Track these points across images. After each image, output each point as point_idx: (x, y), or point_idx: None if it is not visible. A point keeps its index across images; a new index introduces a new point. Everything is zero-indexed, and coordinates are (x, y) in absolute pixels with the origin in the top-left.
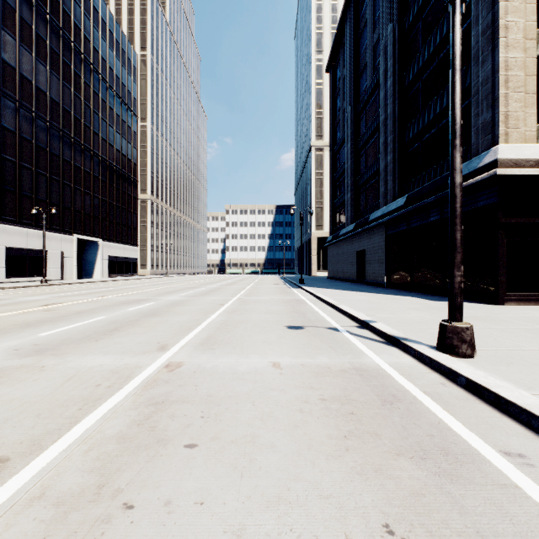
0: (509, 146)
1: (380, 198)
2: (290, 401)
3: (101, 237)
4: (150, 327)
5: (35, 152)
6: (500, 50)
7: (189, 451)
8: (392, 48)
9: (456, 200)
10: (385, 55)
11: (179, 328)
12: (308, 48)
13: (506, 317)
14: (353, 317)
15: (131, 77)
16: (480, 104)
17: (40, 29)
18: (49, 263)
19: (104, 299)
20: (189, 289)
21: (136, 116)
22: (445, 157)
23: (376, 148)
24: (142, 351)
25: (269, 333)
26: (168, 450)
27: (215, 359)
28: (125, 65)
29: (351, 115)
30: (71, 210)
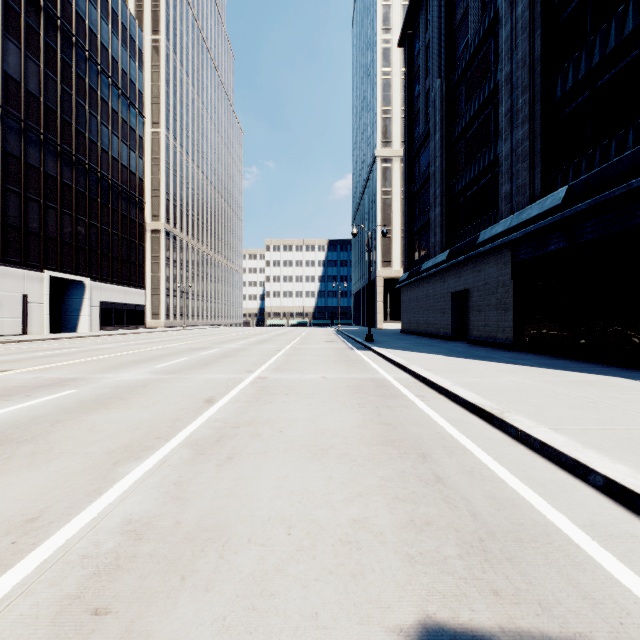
0: None
1: (499, 204)
2: None
3: (89, 275)
4: None
5: None
6: None
7: None
8: None
9: None
10: None
11: None
12: (371, 28)
13: None
14: None
15: (136, 63)
16: None
17: None
18: (1, 310)
19: None
20: (188, 352)
21: (142, 116)
22: None
23: (487, 130)
24: None
25: None
26: None
27: None
28: (126, 45)
29: (441, 92)
30: (39, 237)
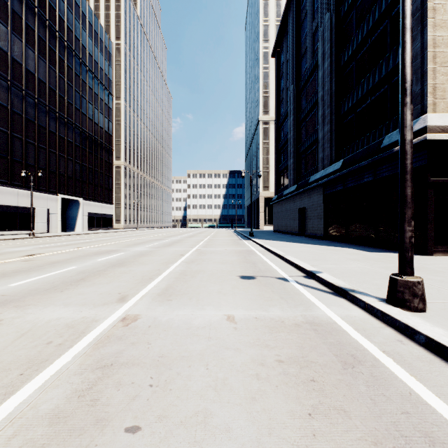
0: (436, 115)
1: (318, 163)
2: (246, 363)
3: (82, 196)
4: (114, 277)
5: (25, 124)
6: (429, 30)
7: (129, 438)
8: (329, 33)
9: (407, 157)
10: (323, 40)
11: (141, 278)
12: (256, 38)
13: (439, 267)
14: (299, 268)
15: (108, 62)
16: None
17: (29, 19)
18: (37, 218)
19: (80, 250)
20: (154, 241)
21: (111, 95)
22: (377, 127)
23: (315, 120)
24: (102, 303)
25: (224, 283)
26: (105, 436)
27: (171, 311)
28: (102, 52)
29: (293, 93)
30: (56, 174)
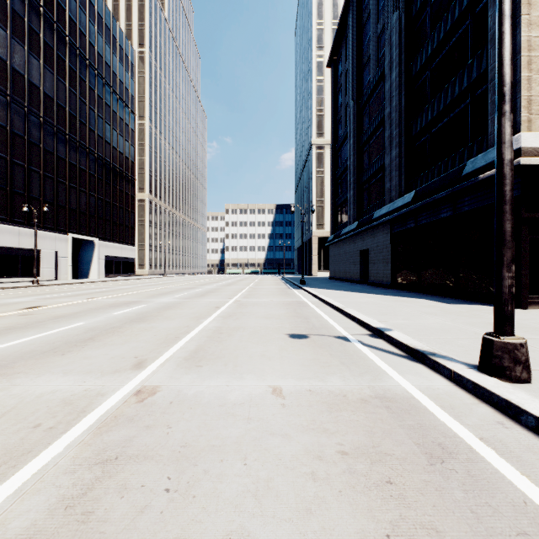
0: (532, 134)
1: (384, 195)
2: (298, 456)
3: (97, 236)
4: (132, 335)
5: (28, 148)
6: (522, 29)
7: None
8: (397, 37)
9: (506, 182)
10: (390, 45)
11: (165, 337)
12: (309, 44)
13: (537, 323)
14: (363, 324)
15: (129, 73)
16: None
17: (33, 21)
18: (42, 262)
19: (92, 301)
20: (185, 290)
21: (133, 113)
22: (457, 150)
23: (381, 143)
24: (113, 370)
25: (269, 343)
26: None
27: (200, 381)
28: (122, 61)
29: (354, 110)
30: (65, 209)
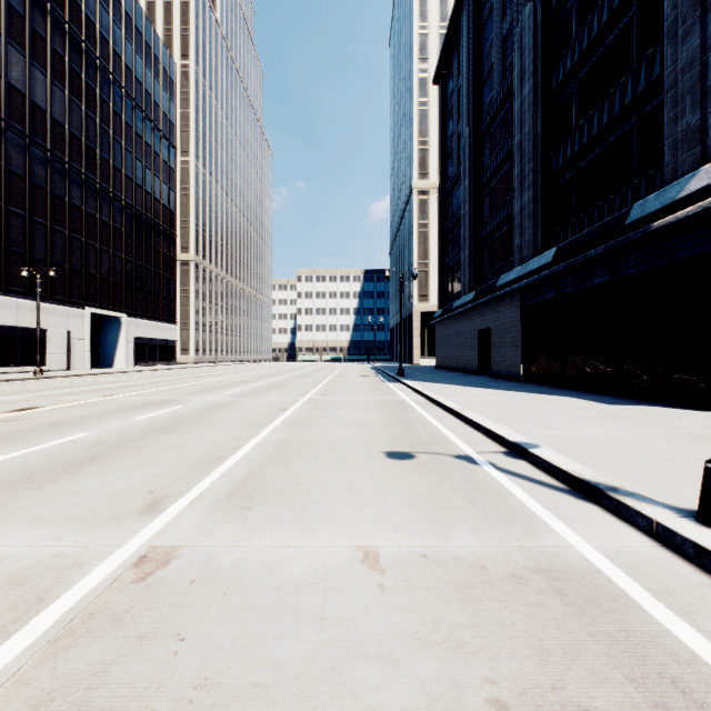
0: None
1: (513, 254)
2: None
3: (125, 311)
4: (153, 454)
5: (30, 192)
6: None
7: None
8: (531, 37)
9: None
10: (521, 48)
11: (201, 458)
12: (408, 55)
13: None
14: (493, 435)
15: (168, 93)
16: (680, 102)
17: (37, 21)
18: (49, 346)
19: (109, 400)
20: (240, 383)
21: (173, 147)
22: (617, 190)
23: (507, 184)
24: (110, 515)
25: (356, 467)
26: None
27: (246, 538)
28: (158, 77)
29: (470, 141)
30: (81, 274)
